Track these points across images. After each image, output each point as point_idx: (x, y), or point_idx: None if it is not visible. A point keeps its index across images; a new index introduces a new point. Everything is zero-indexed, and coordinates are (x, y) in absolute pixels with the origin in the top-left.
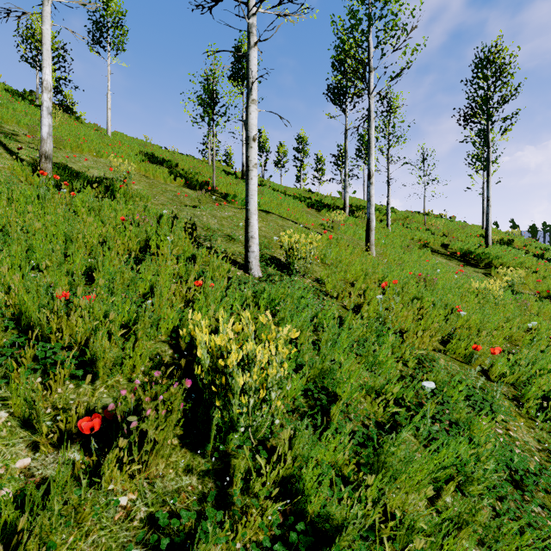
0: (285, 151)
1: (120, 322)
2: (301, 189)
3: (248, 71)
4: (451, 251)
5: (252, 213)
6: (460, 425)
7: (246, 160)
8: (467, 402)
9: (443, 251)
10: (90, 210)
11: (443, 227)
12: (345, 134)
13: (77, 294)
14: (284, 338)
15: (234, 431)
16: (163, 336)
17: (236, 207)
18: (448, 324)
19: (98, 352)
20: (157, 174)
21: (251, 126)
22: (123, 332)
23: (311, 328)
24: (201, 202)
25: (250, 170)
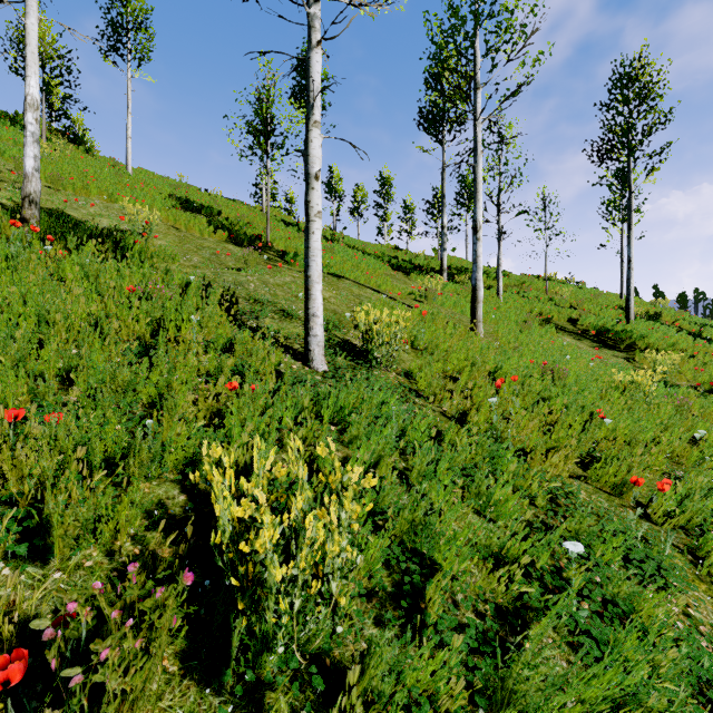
0: (364, 196)
1: (103, 453)
2: (385, 246)
3: (308, 80)
4: (581, 328)
5: (314, 281)
6: (618, 604)
7: (306, 207)
8: (630, 570)
9: (571, 329)
10: (84, 276)
11: (571, 296)
12: (443, 174)
13: (43, 406)
14: (353, 488)
15: (269, 652)
16: (172, 472)
17: (297, 269)
18: (588, 437)
19: (53, 514)
20: (191, 225)
21: (313, 159)
22: (108, 469)
23: (396, 455)
24: (248, 264)
25: (312, 221)
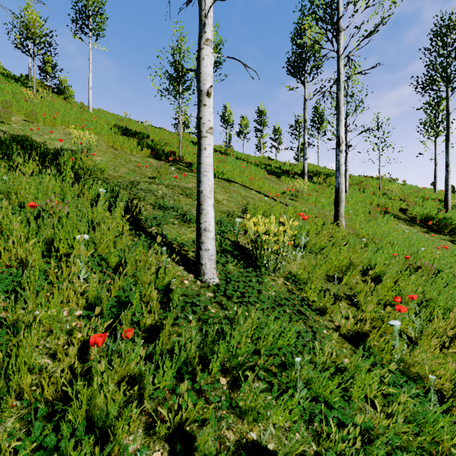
0: (247, 124)
1: None
2: (262, 157)
3: None
4: (410, 216)
5: (206, 195)
6: None
7: (198, 123)
8: None
9: (403, 216)
10: None
11: (398, 191)
12: (304, 105)
13: None
14: None
15: None
16: None
17: None
18: None
19: None
20: (125, 145)
21: (205, 76)
22: None
23: None
24: (160, 173)
25: (203, 137)
